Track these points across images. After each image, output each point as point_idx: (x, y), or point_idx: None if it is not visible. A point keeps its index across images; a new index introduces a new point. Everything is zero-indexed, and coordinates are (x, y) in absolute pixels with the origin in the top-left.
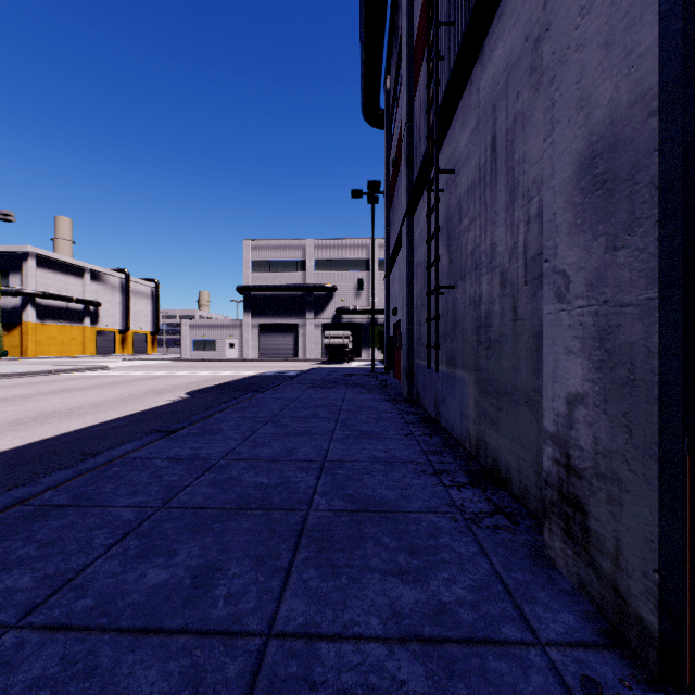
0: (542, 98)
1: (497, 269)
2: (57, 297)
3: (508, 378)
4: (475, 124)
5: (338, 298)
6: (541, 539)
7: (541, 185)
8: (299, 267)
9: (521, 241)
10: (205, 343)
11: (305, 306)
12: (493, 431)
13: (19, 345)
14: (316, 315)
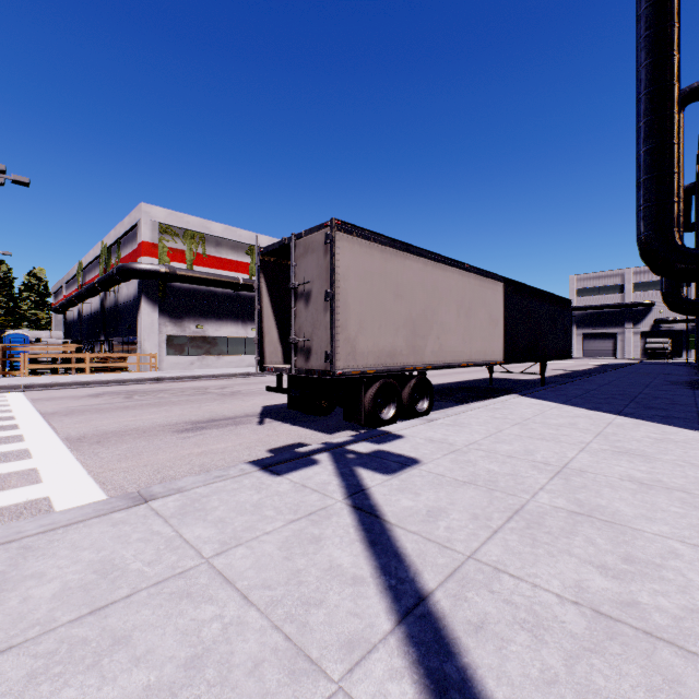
0: None
1: None
2: None
3: None
4: None
5: (655, 311)
6: None
7: None
8: (617, 290)
9: None
10: None
11: (623, 319)
12: None
13: None
14: (633, 325)
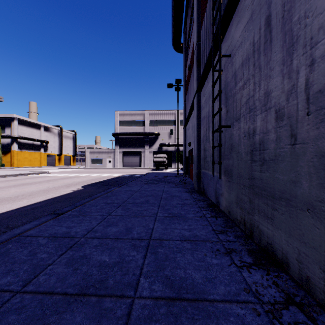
0: None
1: (272, 109)
2: (27, 138)
3: (285, 187)
4: (249, 17)
5: (160, 138)
6: None
7: None
8: (141, 124)
9: (302, 81)
10: (97, 160)
11: (145, 143)
12: (268, 223)
13: (10, 161)
14: (150, 147)
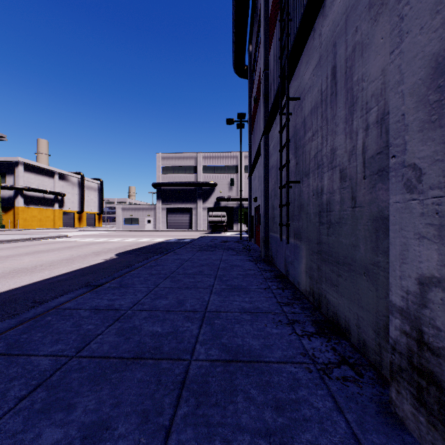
0: (381, 25)
1: (337, 168)
2: (37, 190)
3: (347, 252)
4: (317, 60)
5: (217, 190)
6: (385, 392)
7: (380, 96)
8: (192, 171)
9: (360, 144)
10: (132, 220)
11: (196, 196)
12: (333, 291)
13: (12, 221)
14: (203, 202)
